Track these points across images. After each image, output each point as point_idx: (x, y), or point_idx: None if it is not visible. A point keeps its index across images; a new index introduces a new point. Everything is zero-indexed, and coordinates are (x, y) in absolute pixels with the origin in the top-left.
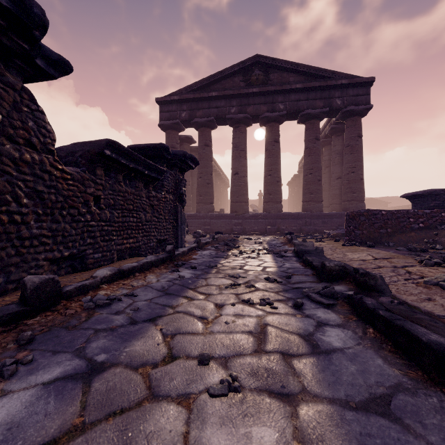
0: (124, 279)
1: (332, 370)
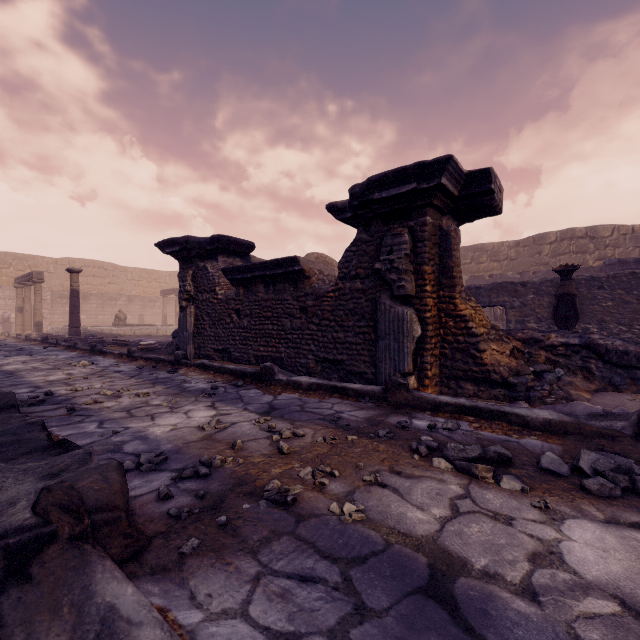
0: (203, 370)
1: (31, 385)
